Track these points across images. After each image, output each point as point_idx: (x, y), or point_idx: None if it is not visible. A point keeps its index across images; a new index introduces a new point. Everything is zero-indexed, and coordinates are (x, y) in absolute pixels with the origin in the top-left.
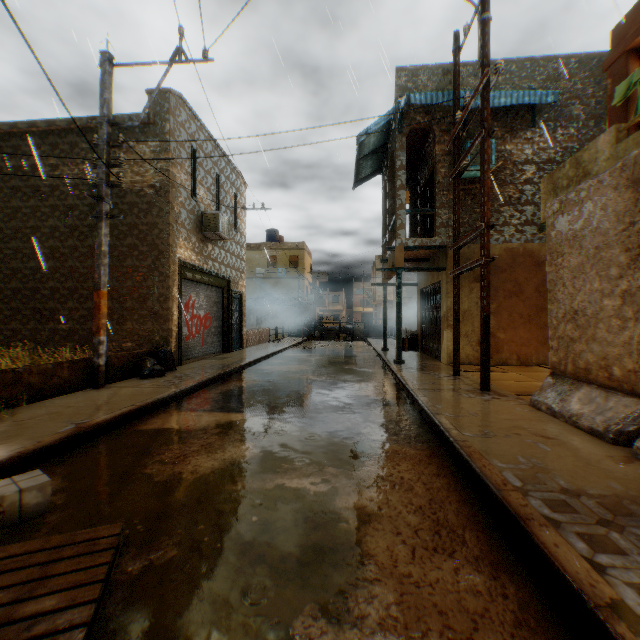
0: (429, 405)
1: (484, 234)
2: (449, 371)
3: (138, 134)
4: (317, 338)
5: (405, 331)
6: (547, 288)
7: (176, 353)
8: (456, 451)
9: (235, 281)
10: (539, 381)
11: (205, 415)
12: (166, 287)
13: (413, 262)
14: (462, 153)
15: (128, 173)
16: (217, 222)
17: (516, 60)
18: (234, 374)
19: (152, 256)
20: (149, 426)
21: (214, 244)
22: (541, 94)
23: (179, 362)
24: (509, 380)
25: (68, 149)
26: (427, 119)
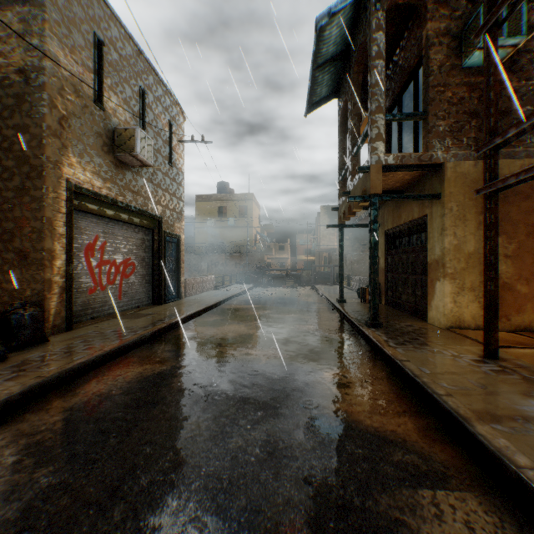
0: None
1: None
2: (465, 345)
3: None
4: (264, 285)
5: (358, 279)
6: None
7: (62, 314)
8: None
9: (169, 222)
10: None
11: None
12: (41, 219)
13: None
14: (469, 28)
15: None
16: (133, 140)
17: None
18: (141, 345)
19: (21, 174)
20: None
21: (136, 173)
22: None
23: (67, 326)
24: None
25: None
26: None
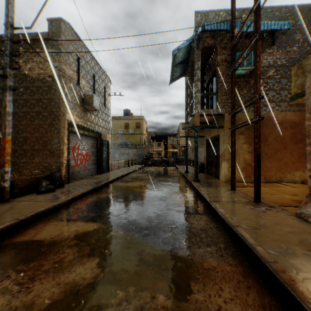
0: (227, 217)
1: (257, 102)
2: (227, 186)
3: (42, 45)
4: (150, 165)
5: None
6: (306, 136)
7: (66, 176)
8: (271, 274)
9: (104, 134)
10: (285, 194)
11: (70, 225)
12: (59, 137)
13: (202, 124)
14: None
15: (36, 68)
16: (92, 100)
17: (263, 8)
18: (100, 188)
19: (51, 118)
20: (23, 238)
21: (91, 113)
22: (281, 24)
23: (68, 181)
24: (267, 193)
25: (0, 54)
26: (213, 41)
